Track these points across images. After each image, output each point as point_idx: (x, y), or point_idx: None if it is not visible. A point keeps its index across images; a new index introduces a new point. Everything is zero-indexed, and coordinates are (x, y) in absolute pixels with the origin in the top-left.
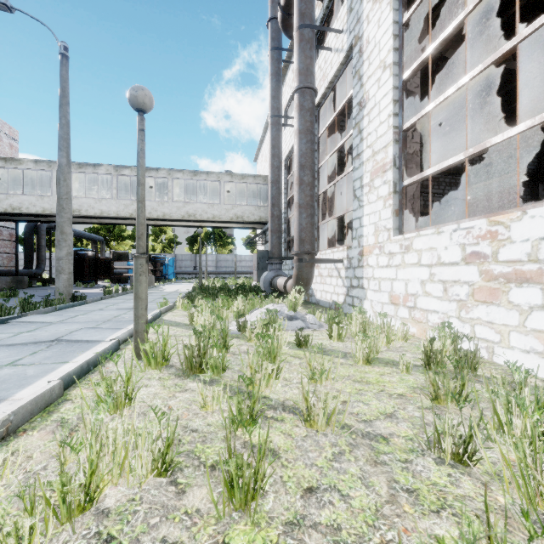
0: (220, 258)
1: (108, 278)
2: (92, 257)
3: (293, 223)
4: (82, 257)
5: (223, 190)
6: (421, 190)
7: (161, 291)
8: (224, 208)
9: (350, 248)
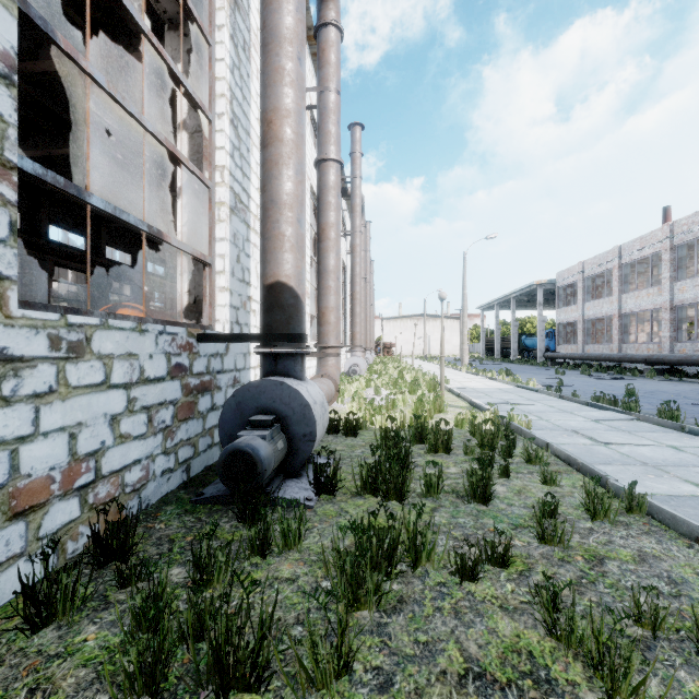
0: None
1: None
2: None
3: None
4: None
5: None
6: None
7: None
8: None
9: None
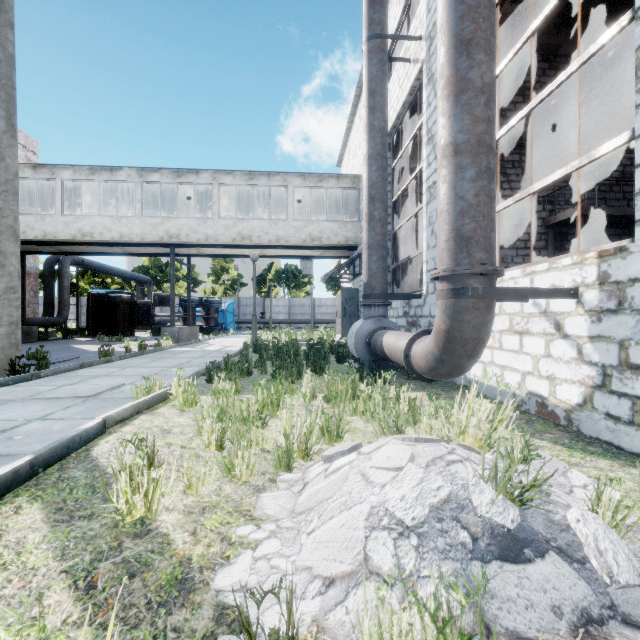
0: (294, 303)
1: (148, 328)
2: (126, 300)
3: (402, 240)
4: (113, 302)
5: (291, 200)
6: (620, 182)
7: (197, 350)
8: (293, 226)
9: (620, 253)
